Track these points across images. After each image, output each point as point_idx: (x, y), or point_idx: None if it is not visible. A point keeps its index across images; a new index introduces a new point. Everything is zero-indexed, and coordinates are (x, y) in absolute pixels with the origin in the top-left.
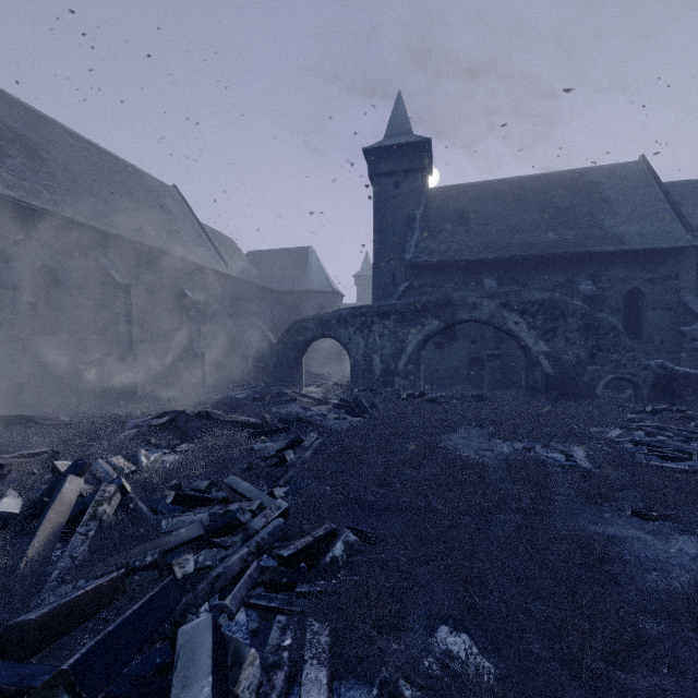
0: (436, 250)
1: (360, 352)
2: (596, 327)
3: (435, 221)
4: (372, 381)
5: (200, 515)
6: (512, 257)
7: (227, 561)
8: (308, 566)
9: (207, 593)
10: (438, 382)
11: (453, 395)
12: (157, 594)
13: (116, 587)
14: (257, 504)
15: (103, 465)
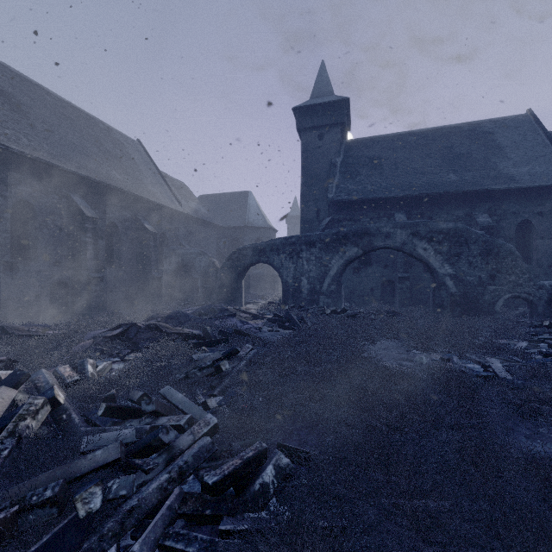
0: (354, 190)
1: (290, 275)
2: (495, 252)
3: (353, 167)
4: (300, 299)
5: (125, 430)
6: (419, 195)
7: (144, 490)
8: (235, 491)
9: (115, 534)
10: (356, 300)
11: (370, 311)
12: (42, 548)
13: (0, 532)
14: (186, 419)
15: (45, 374)
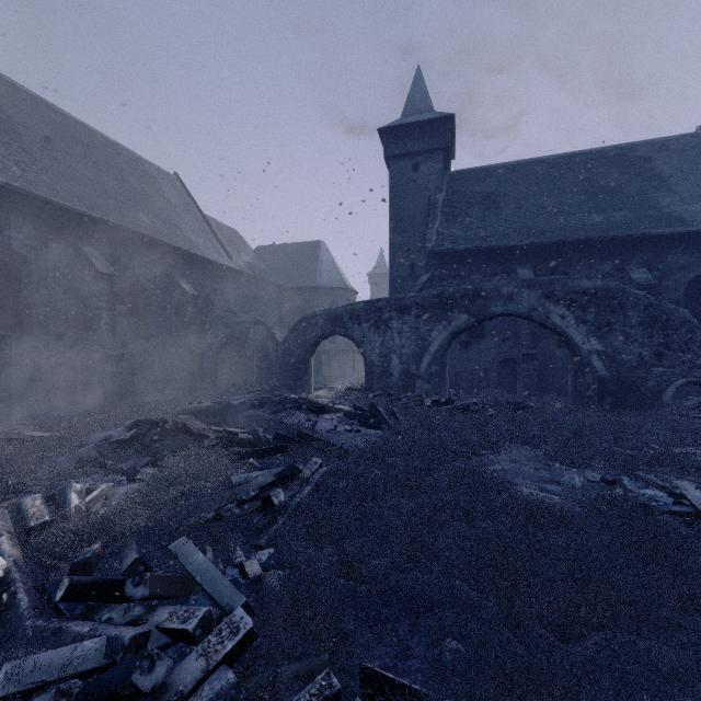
0: (461, 237)
1: (376, 352)
2: (663, 321)
3: (459, 206)
4: (389, 384)
5: (88, 643)
6: (550, 243)
7: None
8: None
9: None
10: (464, 385)
11: (485, 402)
12: None
13: None
14: (199, 618)
15: None
